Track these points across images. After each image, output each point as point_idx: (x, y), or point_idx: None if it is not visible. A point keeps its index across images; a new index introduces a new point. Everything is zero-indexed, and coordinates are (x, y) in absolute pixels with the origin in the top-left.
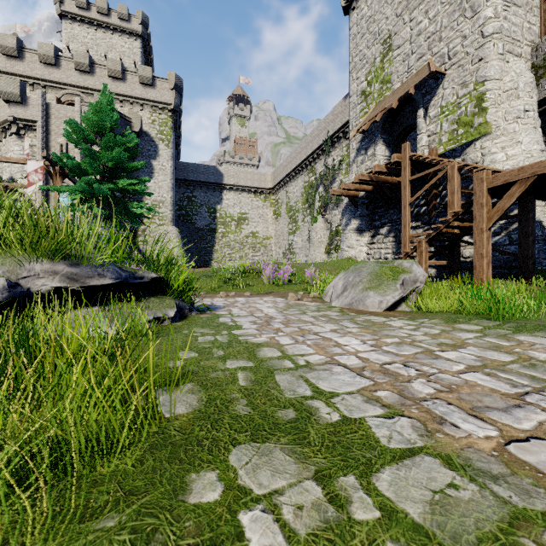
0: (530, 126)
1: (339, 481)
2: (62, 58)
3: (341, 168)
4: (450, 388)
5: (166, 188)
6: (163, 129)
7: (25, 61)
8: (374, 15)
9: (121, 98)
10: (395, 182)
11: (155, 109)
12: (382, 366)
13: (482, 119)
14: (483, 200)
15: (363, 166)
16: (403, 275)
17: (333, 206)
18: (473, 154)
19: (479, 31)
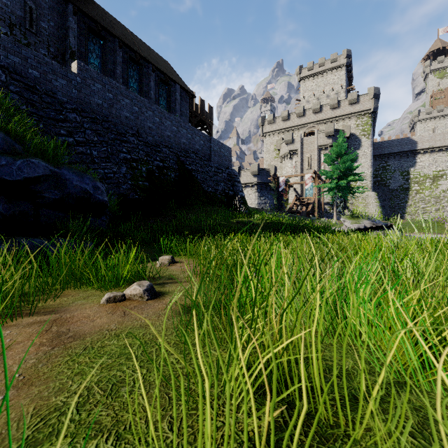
0: None
1: None
2: (306, 110)
3: None
4: None
5: (367, 166)
6: (364, 127)
7: (290, 120)
8: None
9: (337, 119)
10: None
11: (359, 116)
12: None
13: None
14: None
15: None
16: None
17: None
18: None
19: None
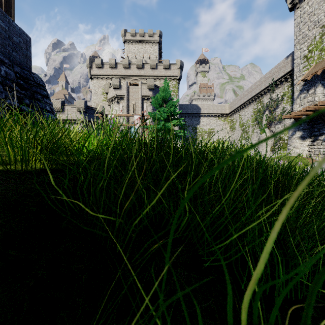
0: None
1: None
2: (131, 64)
3: (283, 99)
4: None
5: None
6: (174, 89)
7: (117, 69)
8: (314, 11)
9: (155, 77)
10: None
11: (170, 80)
12: None
13: None
14: None
15: (305, 100)
16: None
17: (276, 122)
18: None
19: None
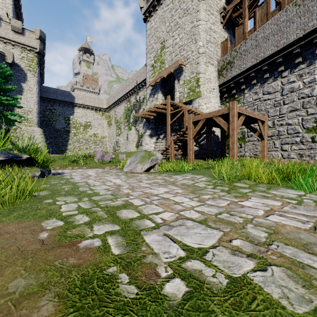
0: (215, 95)
1: (83, 198)
2: None
3: (144, 102)
4: (133, 187)
5: (33, 102)
6: (30, 63)
7: None
8: (157, 28)
9: None
10: (166, 113)
11: (24, 50)
12: (119, 184)
13: (198, 89)
14: (191, 126)
15: (153, 103)
16: (152, 157)
17: (140, 121)
18: (195, 104)
19: (197, 50)
